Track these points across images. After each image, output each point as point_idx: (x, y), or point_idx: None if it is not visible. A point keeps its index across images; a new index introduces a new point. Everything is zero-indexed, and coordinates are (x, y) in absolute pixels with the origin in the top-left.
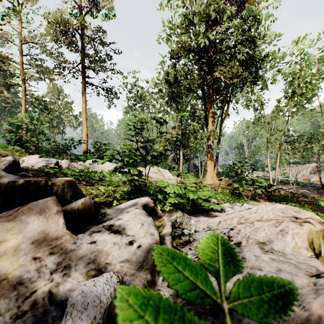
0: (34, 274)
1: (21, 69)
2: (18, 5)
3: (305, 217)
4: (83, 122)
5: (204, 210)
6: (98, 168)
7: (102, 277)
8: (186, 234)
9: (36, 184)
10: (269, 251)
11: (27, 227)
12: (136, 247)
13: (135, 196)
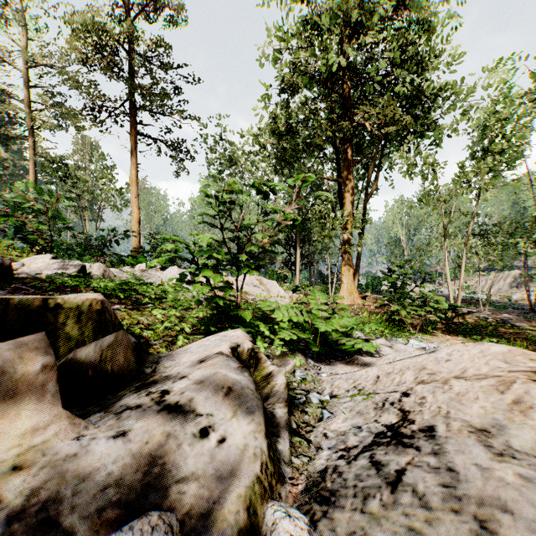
0: None
1: (27, 110)
2: None
3: None
4: (132, 201)
5: (342, 352)
6: (157, 277)
7: (130, 531)
8: (315, 402)
9: (24, 305)
10: (502, 452)
11: None
12: (215, 443)
13: (220, 326)
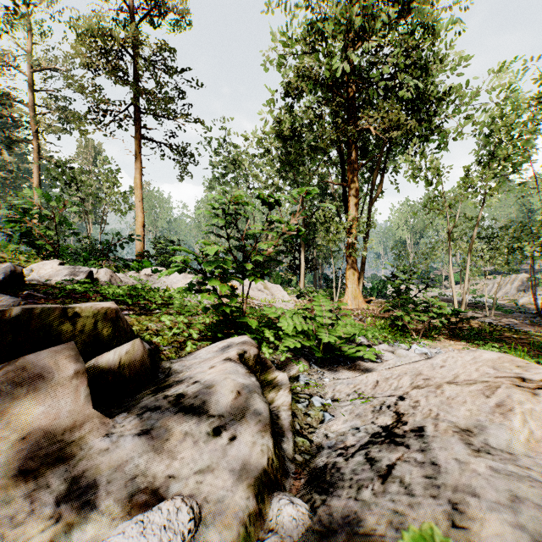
0: (22, 506)
1: (31, 114)
2: (24, 3)
3: (538, 378)
4: (136, 205)
5: (345, 357)
6: (162, 282)
7: (159, 511)
8: (317, 406)
9: (45, 314)
10: (481, 449)
11: (14, 405)
12: (227, 441)
13: (226, 332)
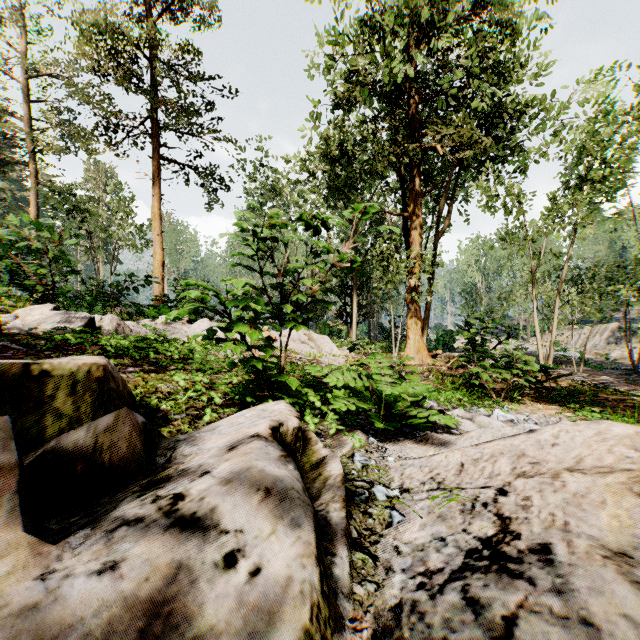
0: None
1: (28, 130)
2: None
3: None
4: (154, 239)
5: (412, 427)
6: (183, 332)
7: None
8: (381, 500)
9: None
10: None
11: None
12: (246, 577)
13: (259, 394)
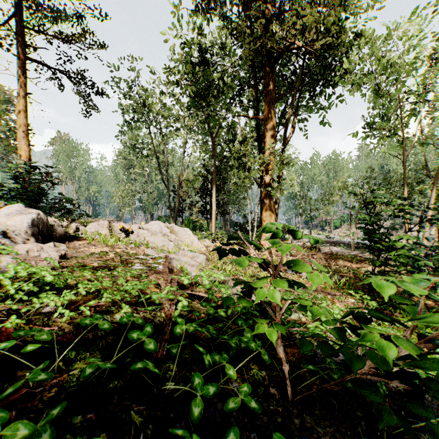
0: None
1: None
2: None
3: None
4: (19, 135)
5: None
6: None
7: None
8: None
9: None
10: None
11: None
12: None
13: None
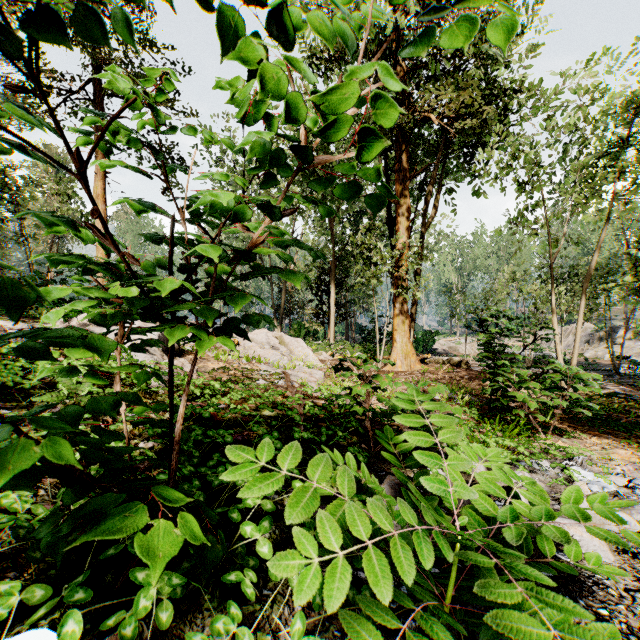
0: None
1: None
2: None
3: None
4: (97, 224)
5: None
6: None
7: None
8: None
9: None
10: None
11: None
12: None
13: None
